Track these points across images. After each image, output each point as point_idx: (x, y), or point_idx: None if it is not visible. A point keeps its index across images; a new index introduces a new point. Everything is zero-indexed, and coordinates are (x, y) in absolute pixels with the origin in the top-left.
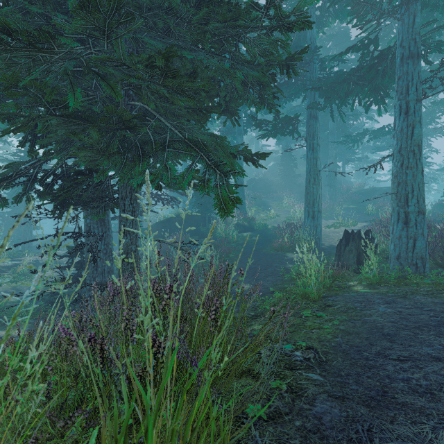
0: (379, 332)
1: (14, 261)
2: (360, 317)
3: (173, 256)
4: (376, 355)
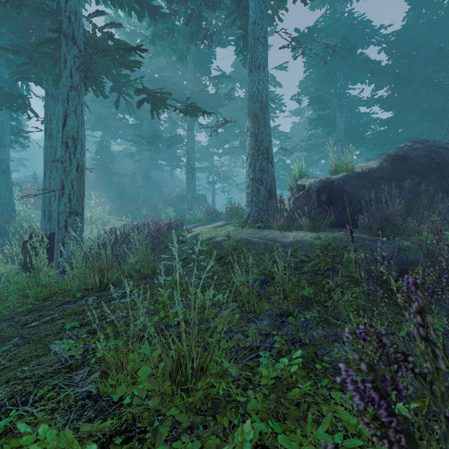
0: None
1: None
2: None
3: None
4: None
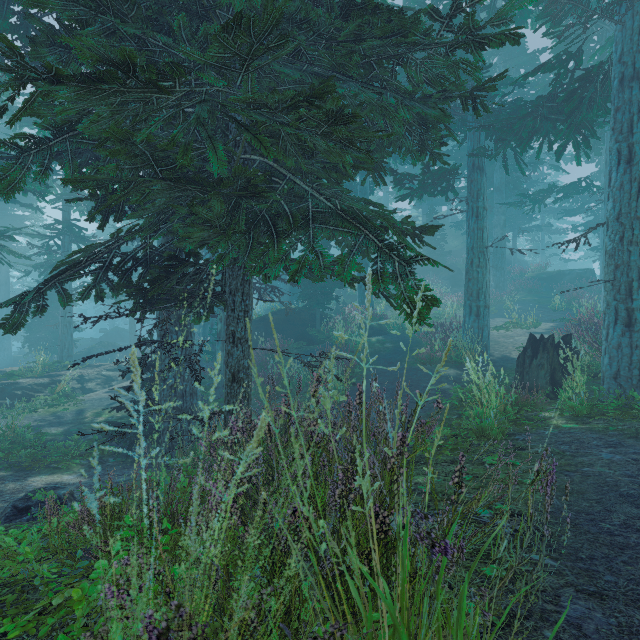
0: (614, 491)
1: (52, 376)
2: (575, 467)
3: (273, 370)
4: (622, 528)
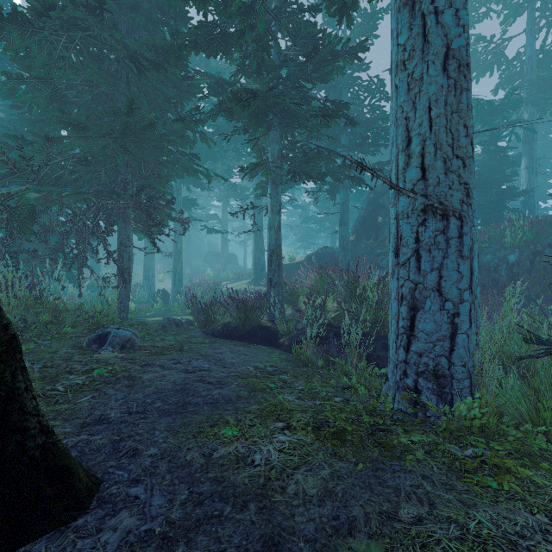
0: None
1: None
2: None
3: None
4: None
